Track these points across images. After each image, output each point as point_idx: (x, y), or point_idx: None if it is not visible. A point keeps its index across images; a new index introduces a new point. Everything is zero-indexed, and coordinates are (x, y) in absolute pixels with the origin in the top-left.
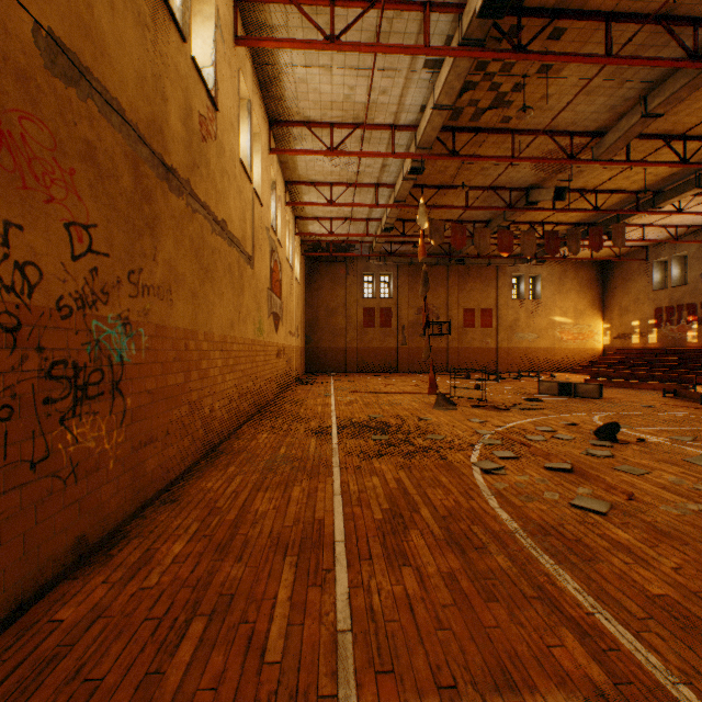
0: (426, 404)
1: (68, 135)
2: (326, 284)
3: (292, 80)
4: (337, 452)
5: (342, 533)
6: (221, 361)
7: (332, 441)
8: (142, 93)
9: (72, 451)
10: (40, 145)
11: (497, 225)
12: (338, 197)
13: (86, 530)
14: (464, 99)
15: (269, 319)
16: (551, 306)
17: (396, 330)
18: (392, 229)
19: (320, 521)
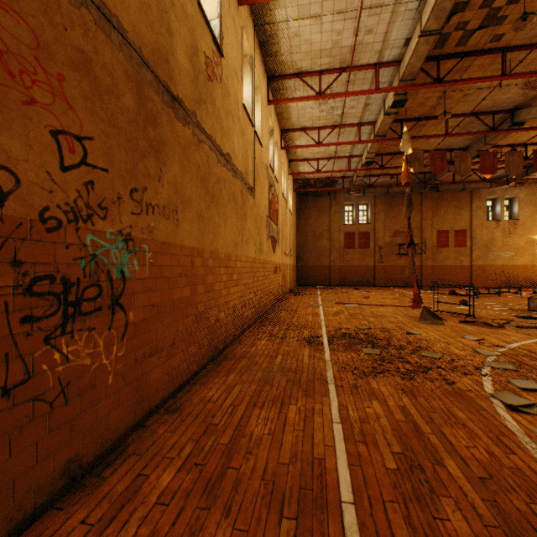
0: (409, 317)
1: (55, 38)
2: (313, 214)
3: (286, 35)
4: (330, 365)
5: (349, 488)
6: (225, 276)
7: (324, 352)
8: (145, 20)
9: (61, 370)
10: (15, 39)
11: (476, 150)
12: (324, 139)
13: (78, 450)
14: (452, 23)
15: (267, 242)
16: (529, 225)
17: (373, 251)
18: (371, 163)
19: (320, 462)
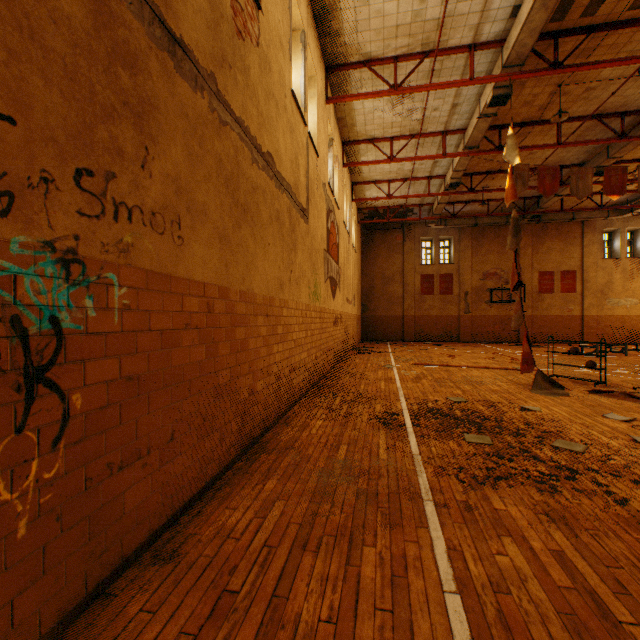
0: (516, 384)
1: None
2: (382, 252)
3: (351, 5)
4: (421, 464)
5: None
6: (265, 329)
7: (409, 440)
8: None
9: None
10: None
11: (595, 166)
12: (398, 152)
13: None
14: None
15: (325, 284)
16: None
17: (457, 297)
18: (458, 185)
19: None
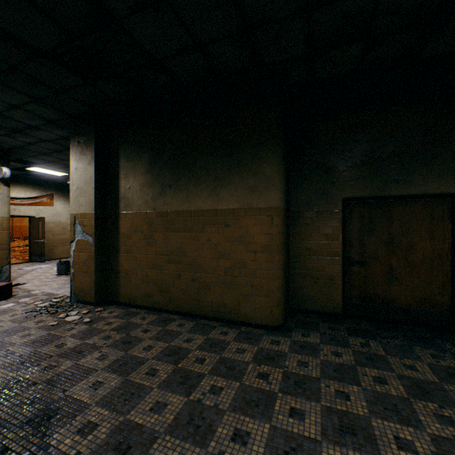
0: None
1: None
2: None
3: None
4: None
5: None
6: None
7: None
8: None
9: None
10: None
11: None
12: None
13: None
14: None
15: None
16: None
17: None
18: None
19: None
